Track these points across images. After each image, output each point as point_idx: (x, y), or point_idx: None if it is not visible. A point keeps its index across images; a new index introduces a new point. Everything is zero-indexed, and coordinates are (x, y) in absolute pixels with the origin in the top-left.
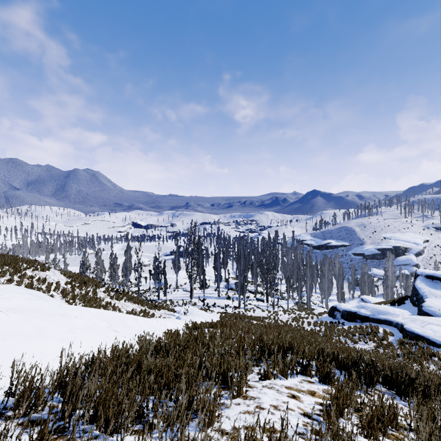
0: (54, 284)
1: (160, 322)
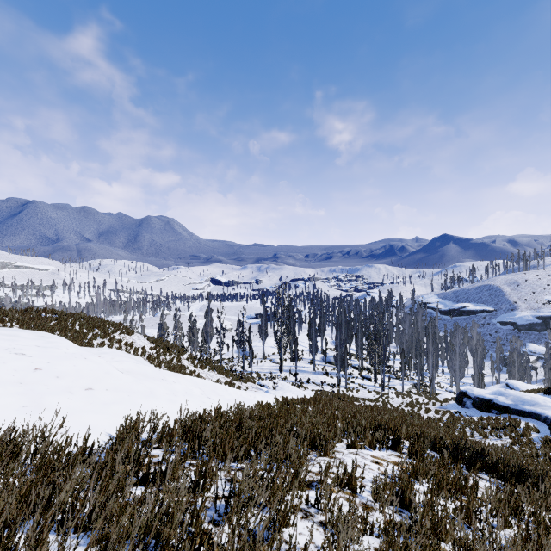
0: (140, 349)
1: (250, 394)
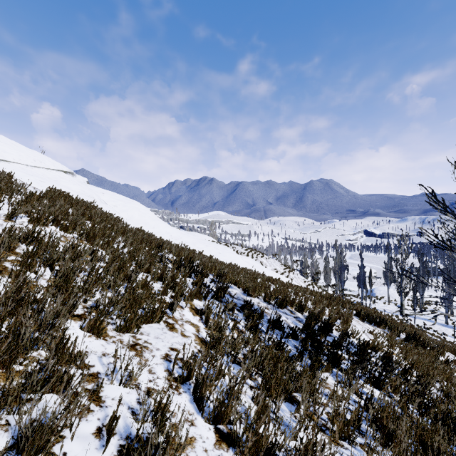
0: (272, 266)
1: None
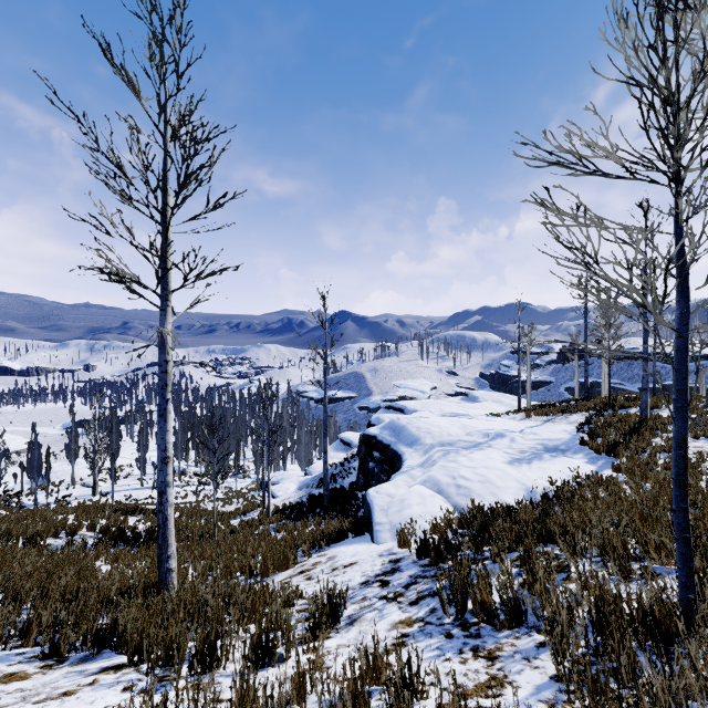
0: None
1: None
